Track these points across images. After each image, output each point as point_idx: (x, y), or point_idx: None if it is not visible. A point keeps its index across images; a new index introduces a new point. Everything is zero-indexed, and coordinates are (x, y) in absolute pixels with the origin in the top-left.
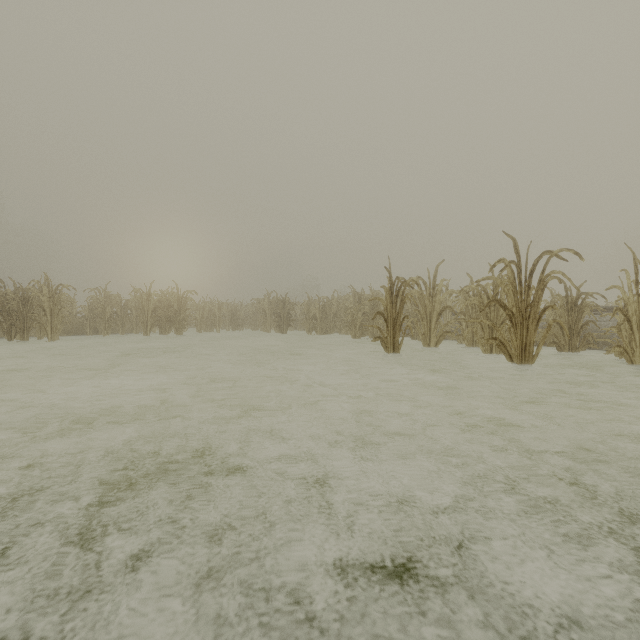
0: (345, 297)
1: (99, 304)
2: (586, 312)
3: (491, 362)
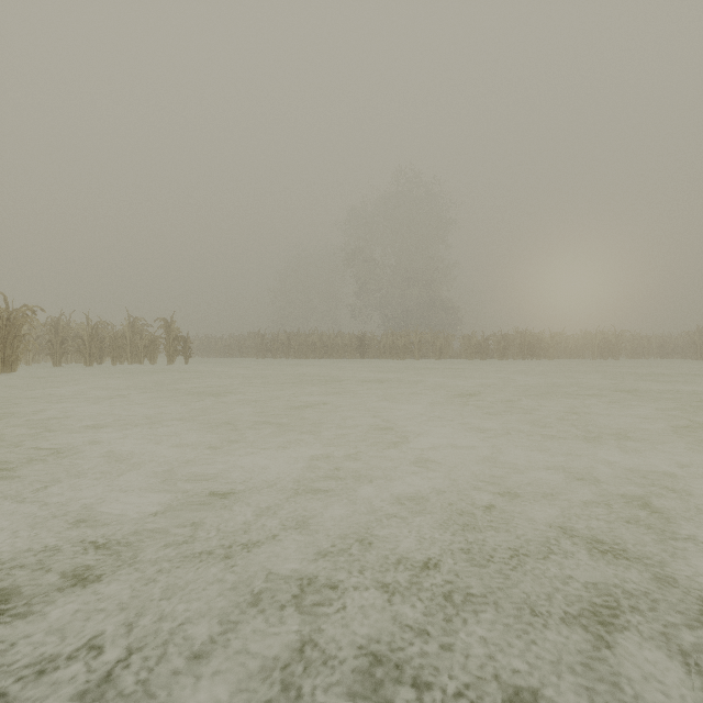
0: None
1: (565, 341)
2: None
3: None
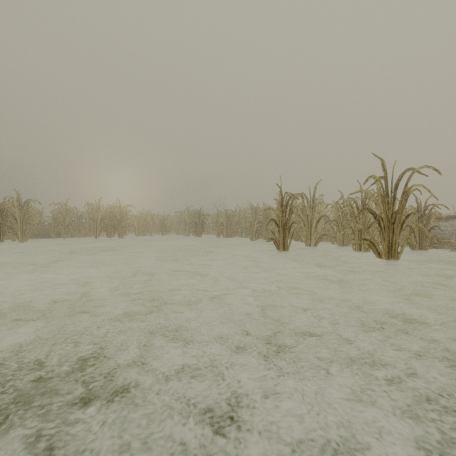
0: (245, 210)
1: (60, 215)
2: (432, 219)
3: (360, 258)
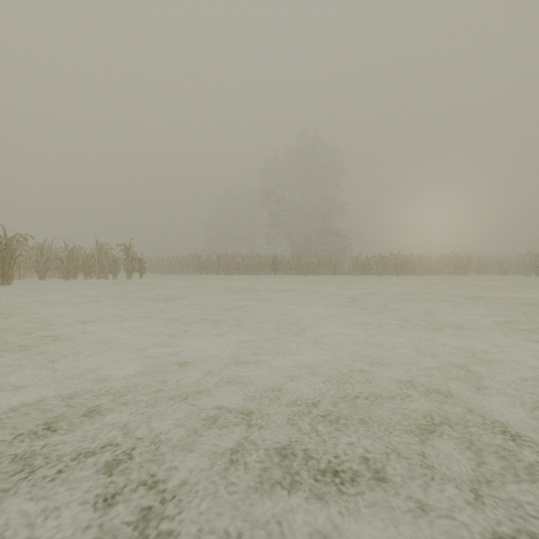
0: None
1: (428, 261)
2: None
3: None
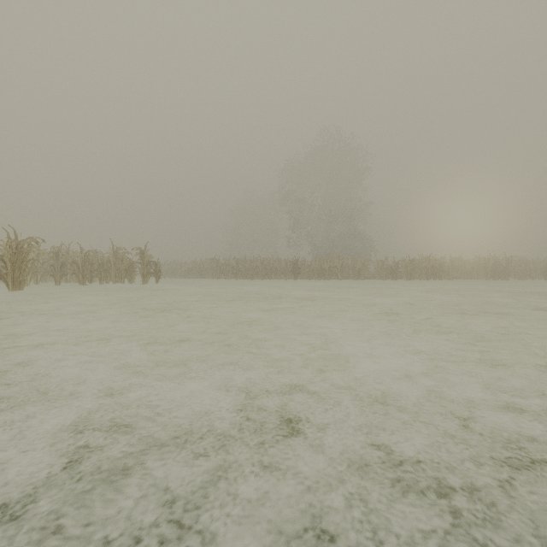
0: None
1: (462, 265)
2: None
3: None
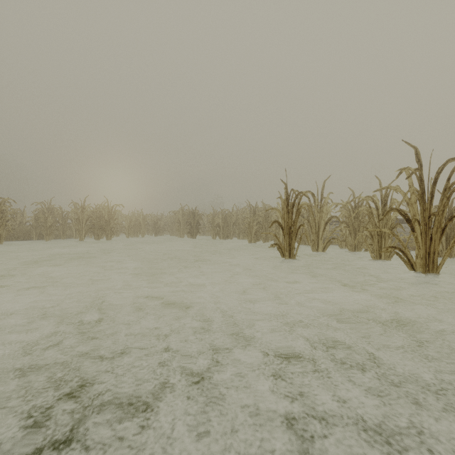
0: (242, 209)
1: (41, 215)
2: None
3: (380, 267)
